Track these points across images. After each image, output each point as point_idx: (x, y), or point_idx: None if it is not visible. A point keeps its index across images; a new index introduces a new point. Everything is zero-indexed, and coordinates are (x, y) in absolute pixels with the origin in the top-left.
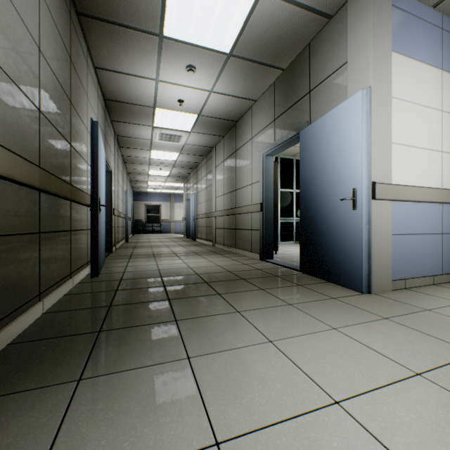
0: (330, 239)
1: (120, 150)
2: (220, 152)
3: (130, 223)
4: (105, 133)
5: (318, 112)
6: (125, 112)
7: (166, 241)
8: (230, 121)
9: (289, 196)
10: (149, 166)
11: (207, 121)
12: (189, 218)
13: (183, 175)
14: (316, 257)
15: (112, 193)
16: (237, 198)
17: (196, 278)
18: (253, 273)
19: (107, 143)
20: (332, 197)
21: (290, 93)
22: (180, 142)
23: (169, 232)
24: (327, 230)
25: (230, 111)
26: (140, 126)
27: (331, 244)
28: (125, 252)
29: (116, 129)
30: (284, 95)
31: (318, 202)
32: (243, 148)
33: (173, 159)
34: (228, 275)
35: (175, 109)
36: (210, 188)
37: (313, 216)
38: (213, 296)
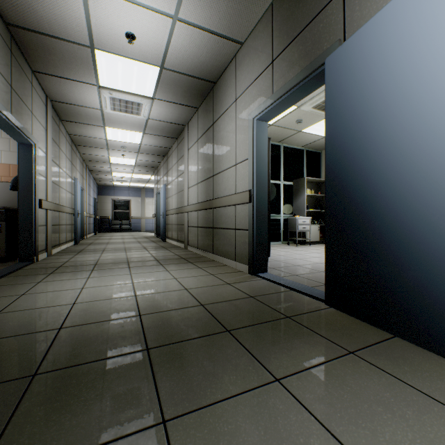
0: (413, 252)
1: (64, 126)
2: (193, 129)
3: (90, 220)
4: (13, 81)
5: (363, 15)
6: (49, 54)
7: (129, 242)
8: (205, 81)
9: (275, 189)
10: (108, 151)
11: (173, 79)
12: (160, 214)
13: (153, 164)
14: (369, 285)
15: (37, 176)
16: (215, 186)
17: (132, 330)
18: (244, 310)
19: (18, 99)
20: (420, 162)
21: (301, 8)
22: (141, 114)
23: (140, 230)
24: (401, 232)
25: (205, 62)
26: (80, 85)
27: (415, 263)
28: (57, 260)
29: (45, 87)
30: (290, 17)
31: (373, 178)
32: (223, 116)
33: (136, 141)
34: (198, 319)
35: (125, 53)
36: (182, 177)
37: (359, 206)
38: (142, 443)
